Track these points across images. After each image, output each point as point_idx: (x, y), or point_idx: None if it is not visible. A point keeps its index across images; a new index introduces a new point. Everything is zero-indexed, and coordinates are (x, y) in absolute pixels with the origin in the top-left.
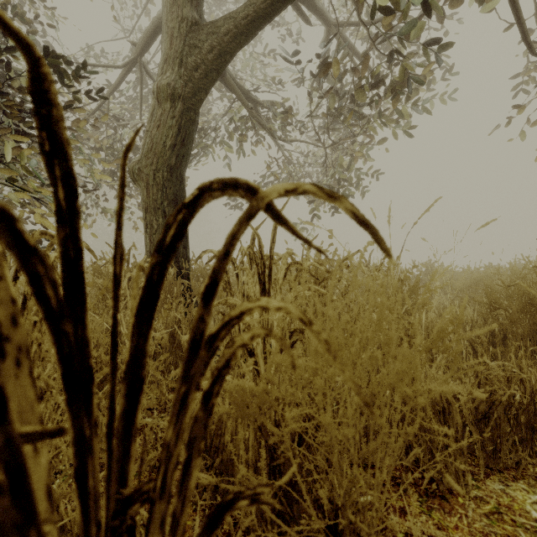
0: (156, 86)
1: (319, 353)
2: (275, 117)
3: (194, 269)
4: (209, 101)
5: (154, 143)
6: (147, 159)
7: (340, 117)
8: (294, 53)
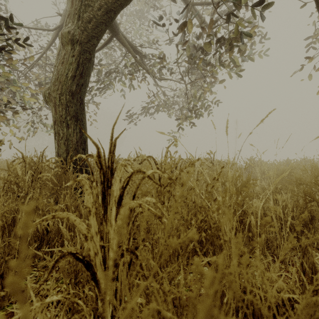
0: (60, 33)
1: (134, 308)
2: (155, 64)
3: (93, 164)
4: (115, 55)
5: (60, 74)
6: (54, 86)
7: (195, 63)
8: (162, 17)
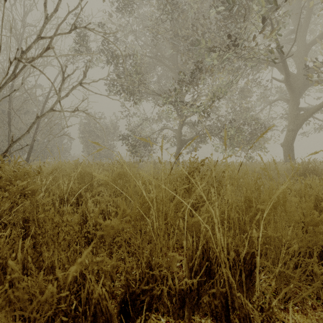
0: (288, 129)
1: None
2: None
3: None
4: None
5: (287, 139)
6: (285, 143)
7: None
8: None
